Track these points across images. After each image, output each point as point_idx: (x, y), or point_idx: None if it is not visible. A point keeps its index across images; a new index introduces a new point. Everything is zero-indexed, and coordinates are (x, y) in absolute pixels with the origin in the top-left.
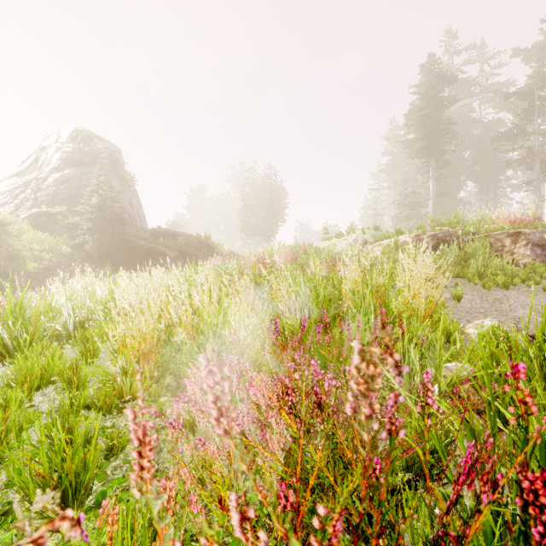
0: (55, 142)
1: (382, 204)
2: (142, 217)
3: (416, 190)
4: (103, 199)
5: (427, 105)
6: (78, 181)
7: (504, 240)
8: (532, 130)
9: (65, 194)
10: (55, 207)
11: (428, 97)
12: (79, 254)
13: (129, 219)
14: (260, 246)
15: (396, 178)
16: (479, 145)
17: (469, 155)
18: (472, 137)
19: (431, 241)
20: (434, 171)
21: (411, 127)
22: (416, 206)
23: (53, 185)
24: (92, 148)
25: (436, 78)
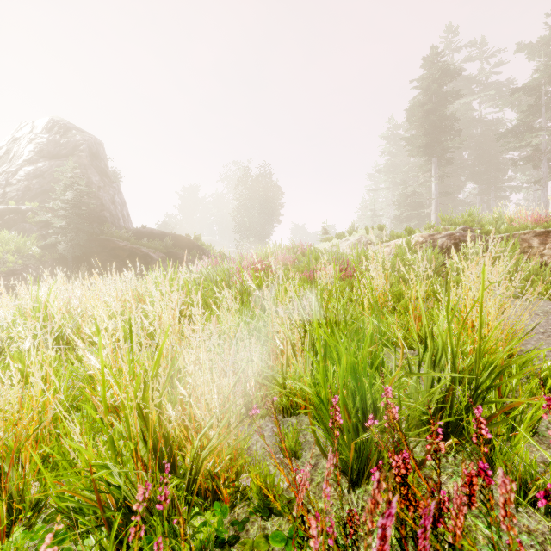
0: (29, 132)
1: (380, 205)
2: (126, 215)
3: (416, 190)
4: (78, 194)
5: (430, 100)
6: (53, 175)
7: (531, 240)
8: (537, 128)
9: (37, 190)
10: (25, 204)
11: (431, 92)
12: (51, 256)
13: (110, 218)
14: (254, 248)
15: (395, 178)
16: (479, 144)
17: (469, 155)
18: (472, 137)
19: (447, 241)
20: (437, 169)
21: (413, 123)
22: (417, 206)
23: (24, 179)
24: (70, 140)
25: (439, 71)
